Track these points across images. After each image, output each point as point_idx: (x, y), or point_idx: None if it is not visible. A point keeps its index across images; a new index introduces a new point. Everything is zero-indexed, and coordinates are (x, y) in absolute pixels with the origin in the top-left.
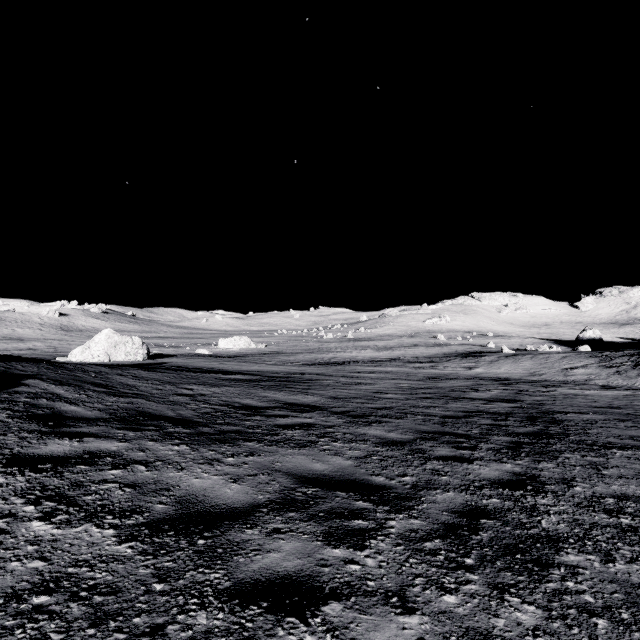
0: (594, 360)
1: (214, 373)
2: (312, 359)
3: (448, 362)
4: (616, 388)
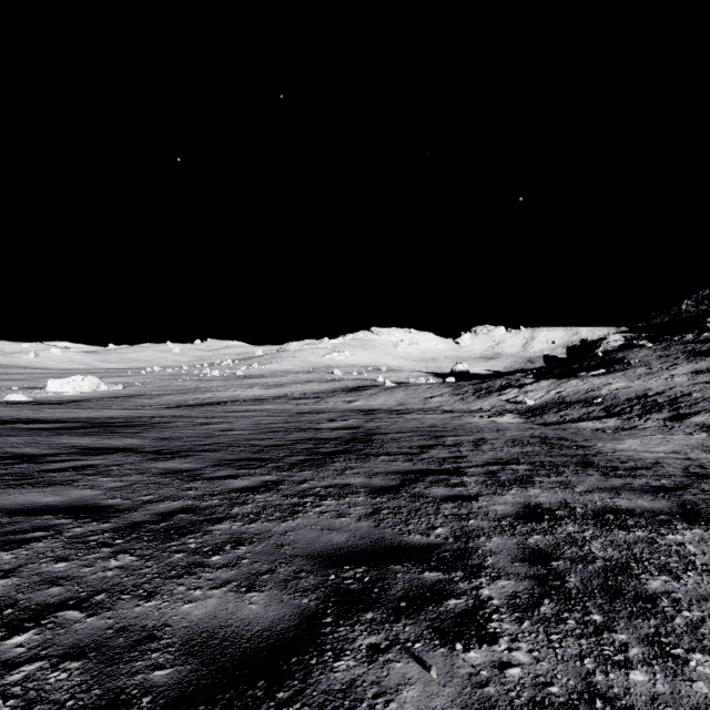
0: (449, 389)
1: (11, 423)
2: (181, 401)
3: (333, 397)
4: (454, 412)
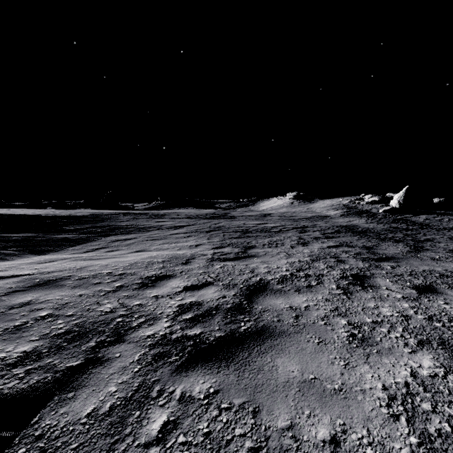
0: None
1: None
2: None
3: None
4: None
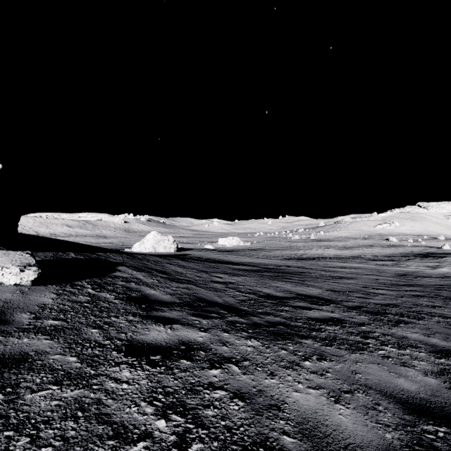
0: None
1: (225, 264)
2: (288, 255)
3: (408, 261)
4: None
